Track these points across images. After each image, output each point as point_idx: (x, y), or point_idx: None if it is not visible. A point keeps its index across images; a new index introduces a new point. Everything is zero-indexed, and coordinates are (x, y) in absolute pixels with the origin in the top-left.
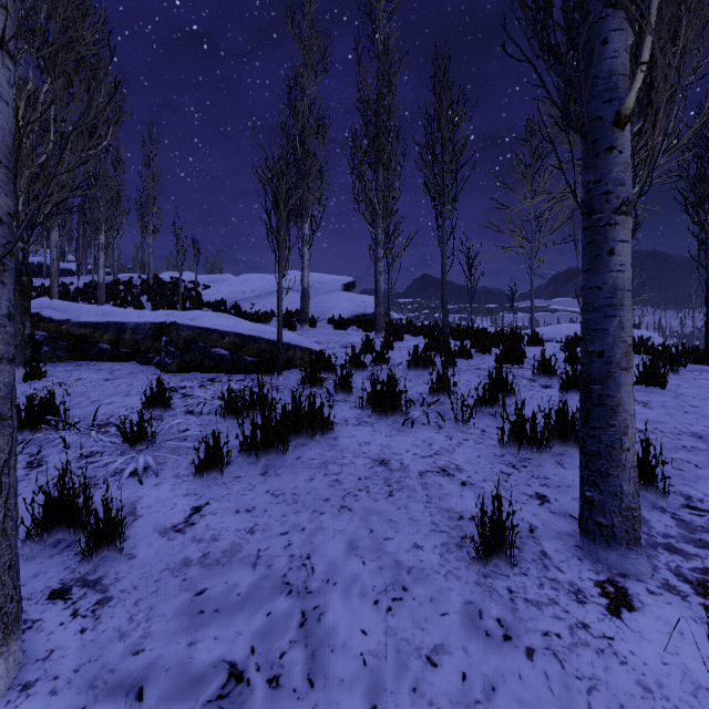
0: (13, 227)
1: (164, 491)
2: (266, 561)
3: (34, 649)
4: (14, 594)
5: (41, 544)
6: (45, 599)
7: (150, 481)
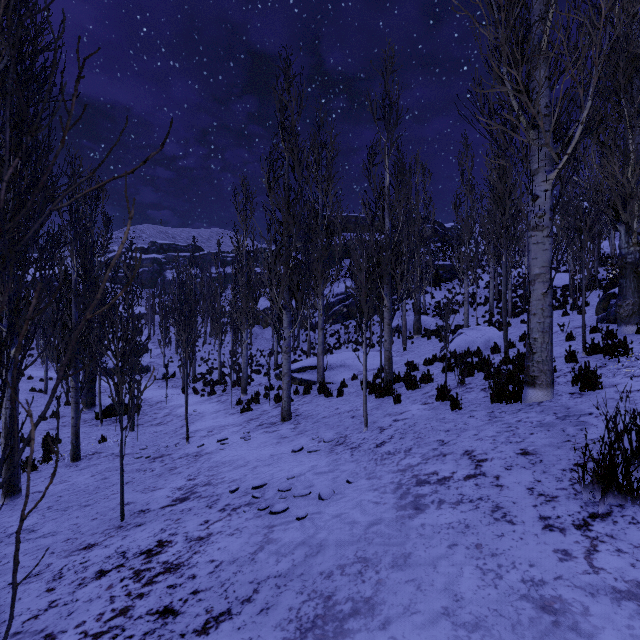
0: (632, 239)
1: (636, 383)
2: (637, 404)
3: (557, 398)
4: (550, 378)
5: (579, 385)
6: (567, 393)
7: (636, 379)
